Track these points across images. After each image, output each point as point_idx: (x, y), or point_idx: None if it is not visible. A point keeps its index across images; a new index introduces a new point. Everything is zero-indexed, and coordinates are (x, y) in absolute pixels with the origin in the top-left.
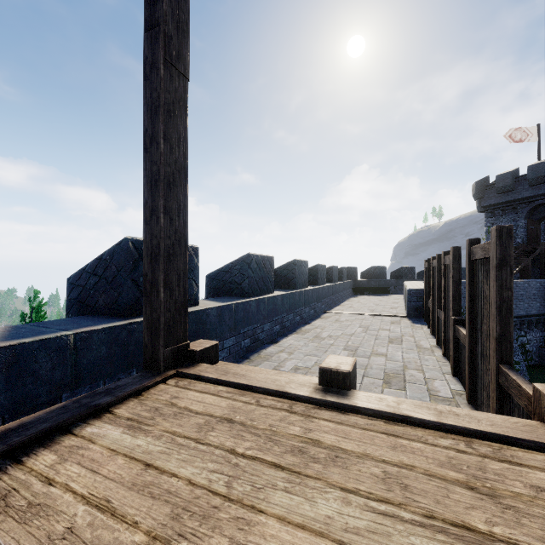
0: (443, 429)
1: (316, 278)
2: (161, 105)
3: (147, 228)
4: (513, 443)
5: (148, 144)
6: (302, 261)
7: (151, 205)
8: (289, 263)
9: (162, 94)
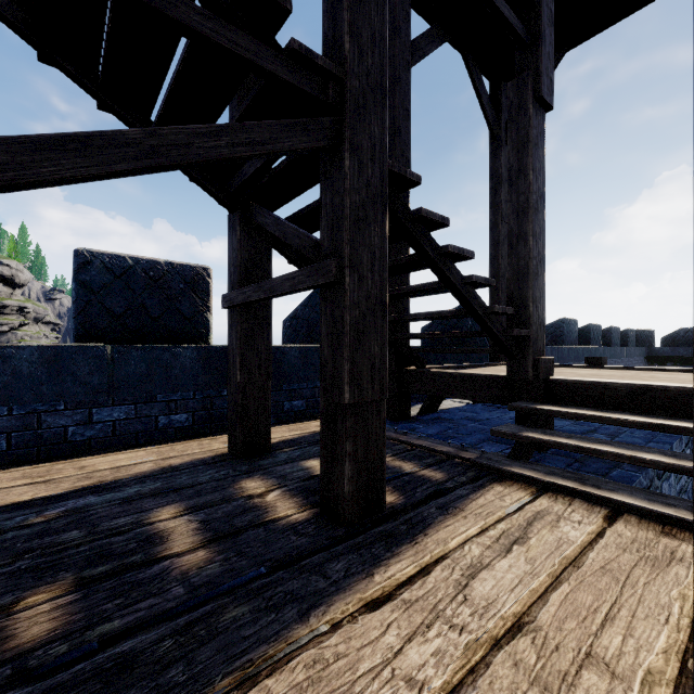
0: (641, 370)
1: (587, 339)
2: (500, 242)
3: (491, 298)
4: (670, 370)
5: (492, 260)
6: (571, 319)
7: (493, 288)
8: (557, 321)
9: (500, 237)
